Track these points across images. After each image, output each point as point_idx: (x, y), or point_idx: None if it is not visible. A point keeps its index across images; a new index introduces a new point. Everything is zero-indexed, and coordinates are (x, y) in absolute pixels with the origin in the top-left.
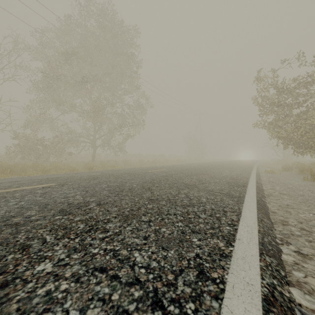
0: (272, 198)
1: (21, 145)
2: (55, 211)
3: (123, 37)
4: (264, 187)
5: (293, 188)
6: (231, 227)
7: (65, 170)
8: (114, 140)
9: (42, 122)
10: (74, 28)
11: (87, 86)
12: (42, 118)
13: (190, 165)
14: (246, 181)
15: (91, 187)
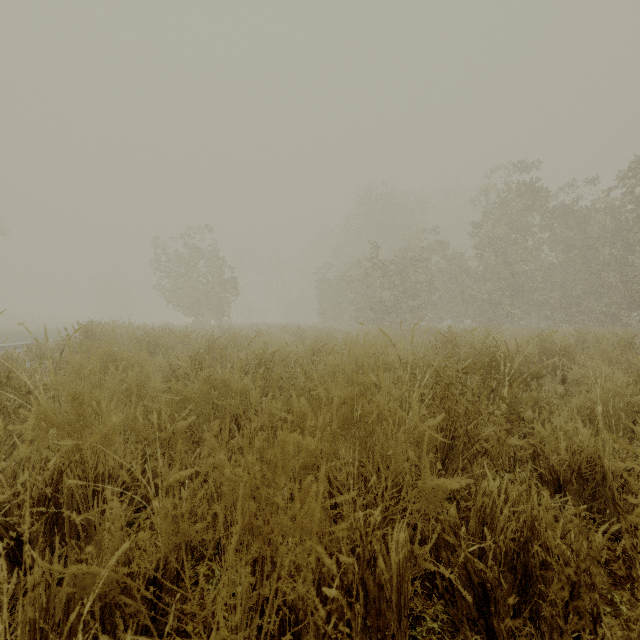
0: None
1: None
2: None
3: None
4: None
5: None
6: None
7: None
8: None
9: None
10: None
11: None
12: None
13: None
14: None
15: None
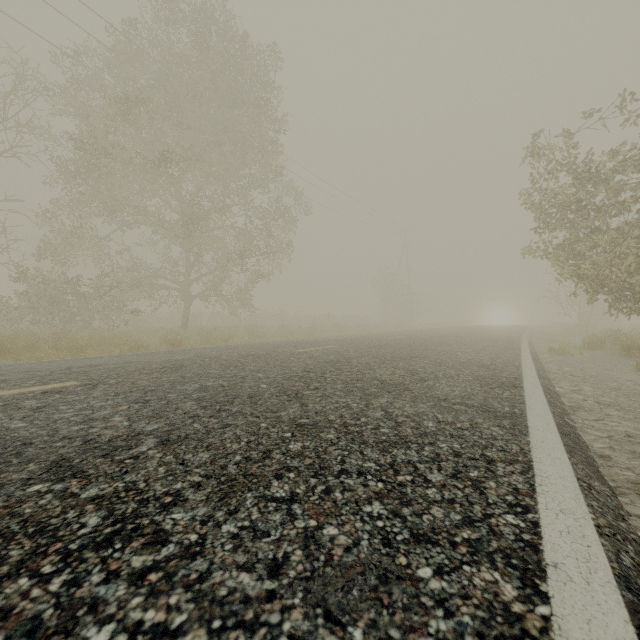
0: (585, 415)
1: (32, 295)
2: (39, 467)
3: (246, 67)
4: (558, 387)
5: (621, 389)
6: (519, 515)
7: (120, 348)
8: (228, 283)
9: (75, 246)
10: (143, 48)
11: (172, 172)
12: (77, 237)
13: (387, 337)
14: (516, 374)
15: (159, 390)
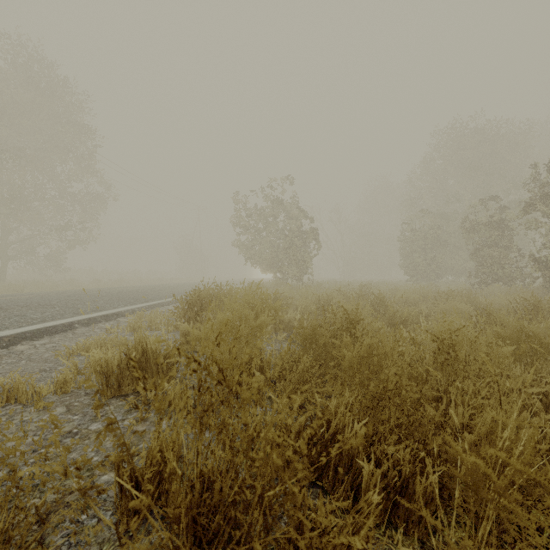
0: None
1: None
2: (70, 300)
3: (68, 101)
4: None
5: None
6: (153, 301)
7: None
8: (46, 247)
9: None
10: None
11: None
12: None
13: (168, 284)
14: None
15: (71, 296)
